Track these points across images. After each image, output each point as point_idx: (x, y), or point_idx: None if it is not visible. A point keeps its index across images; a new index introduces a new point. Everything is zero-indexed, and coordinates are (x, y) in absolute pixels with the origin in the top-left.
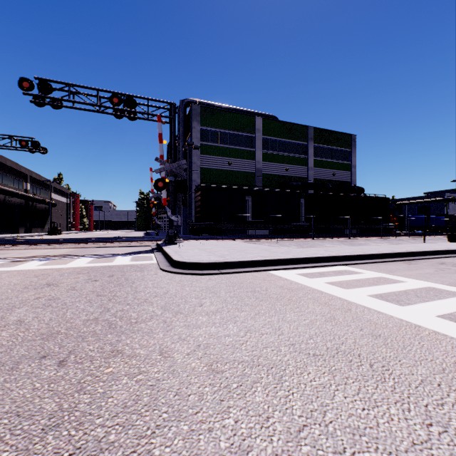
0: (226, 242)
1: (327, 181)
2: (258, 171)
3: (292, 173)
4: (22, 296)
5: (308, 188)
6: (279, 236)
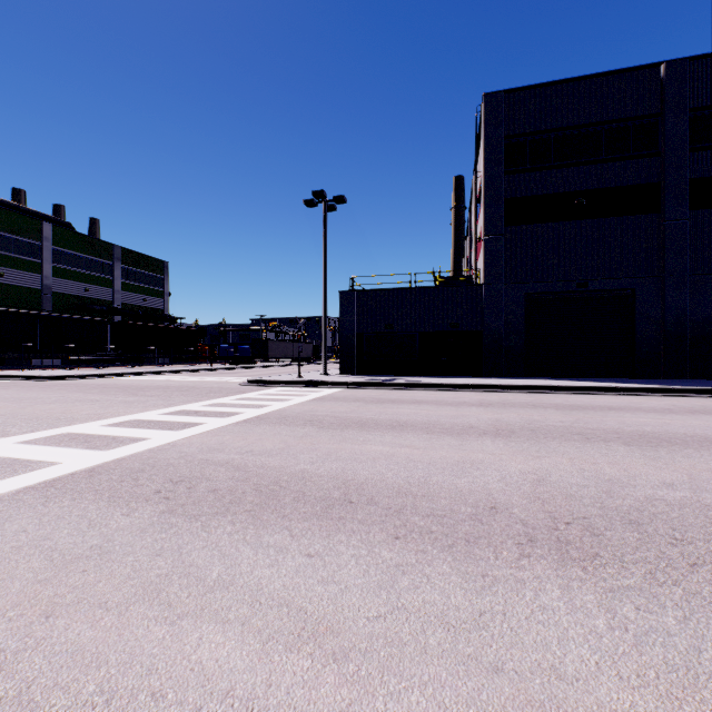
0: (36, 371)
1: (138, 307)
2: (47, 288)
3: (94, 295)
4: (5, 385)
5: (115, 314)
6: (87, 366)
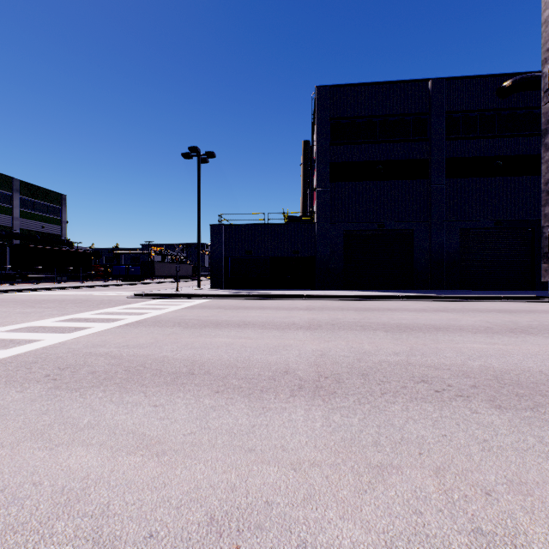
0: None
1: (36, 232)
2: None
3: None
4: None
5: (14, 238)
6: None
